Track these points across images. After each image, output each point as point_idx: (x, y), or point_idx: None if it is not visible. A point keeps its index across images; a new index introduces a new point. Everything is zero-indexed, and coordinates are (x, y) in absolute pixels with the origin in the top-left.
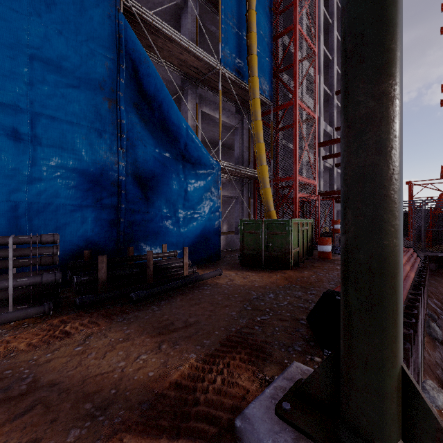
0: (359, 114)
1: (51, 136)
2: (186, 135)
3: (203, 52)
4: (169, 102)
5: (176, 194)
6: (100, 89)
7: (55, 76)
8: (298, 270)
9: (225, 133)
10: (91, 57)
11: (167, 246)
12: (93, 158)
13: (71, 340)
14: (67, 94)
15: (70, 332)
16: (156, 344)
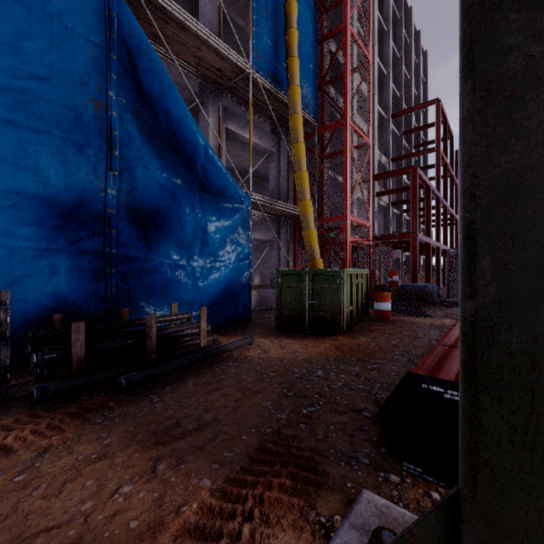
0: (509, 71)
1: (2, 147)
2: (205, 156)
3: (228, 48)
4: (180, 110)
5: (191, 236)
6: (80, 85)
7: (9, 60)
8: (352, 335)
9: (258, 160)
10: (65, 38)
11: (178, 305)
12: (69, 182)
13: (11, 462)
14: (28, 88)
15: (12, 447)
16: (149, 463)
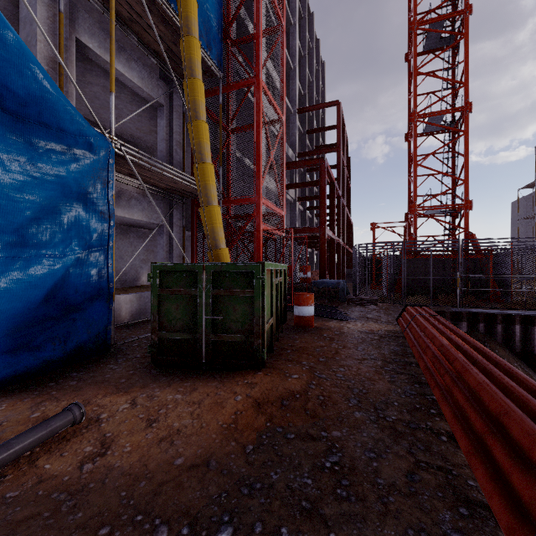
0: None
1: None
2: None
3: None
4: None
5: None
6: None
7: None
8: (277, 367)
9: (143, 118)
10: None
11: None
12: None
13: None
14: None
15: None
16: None
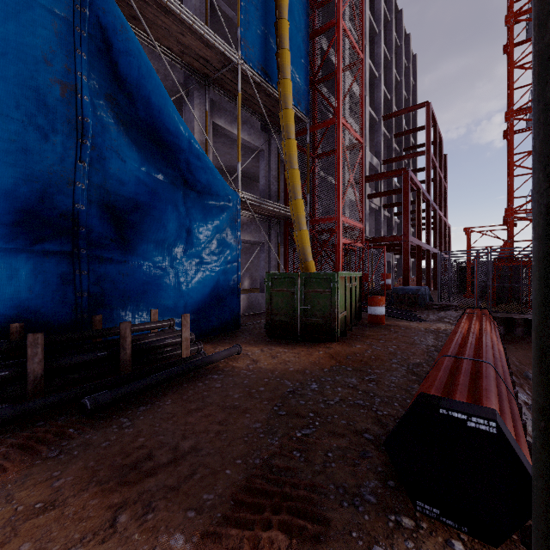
0: None
1: None
2: (188, 149)
3: (215, 35)
4: (161, 97)
5: (174, 236)
6: (44, 63)
7: None
8: (347, 342)
9: (247, 158)
10: (25, 8)
11: (159, 311)
12: (31, 172)
13: None
14: None
15: None
16: (108, 513)
